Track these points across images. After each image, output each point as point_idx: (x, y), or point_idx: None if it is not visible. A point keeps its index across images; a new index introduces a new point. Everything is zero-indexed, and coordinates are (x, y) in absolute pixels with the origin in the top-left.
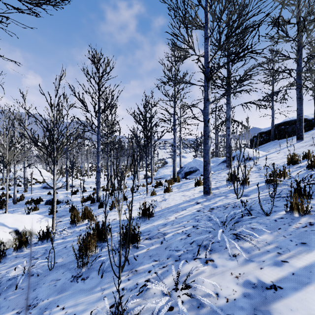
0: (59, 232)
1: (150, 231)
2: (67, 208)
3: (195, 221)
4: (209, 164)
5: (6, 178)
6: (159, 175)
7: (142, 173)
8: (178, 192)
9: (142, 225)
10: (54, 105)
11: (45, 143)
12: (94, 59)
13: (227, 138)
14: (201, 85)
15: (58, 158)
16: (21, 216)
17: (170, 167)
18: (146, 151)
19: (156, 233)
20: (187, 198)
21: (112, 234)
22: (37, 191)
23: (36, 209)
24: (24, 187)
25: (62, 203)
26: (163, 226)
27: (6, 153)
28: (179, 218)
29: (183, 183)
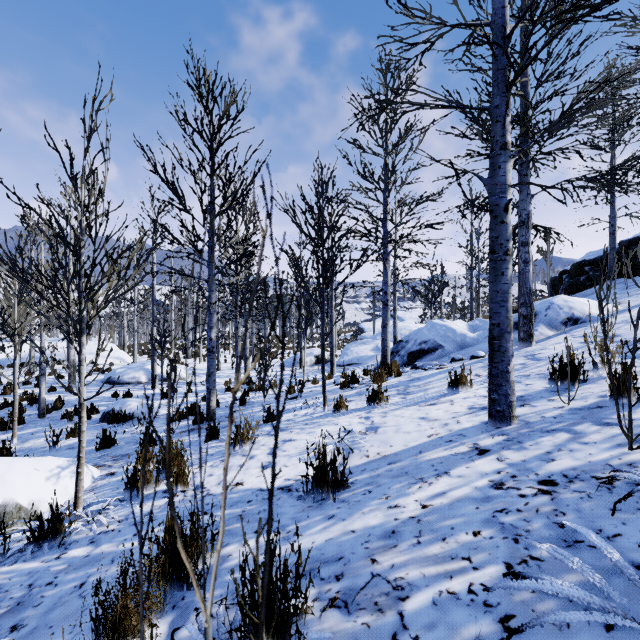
0: (93, 514)
1: (342, 558)
2: (140, 435)
3: (507, 539)
4: (510, 333)
5: (14, 363)
6: (348, 357)
7: (312, 353)
8: (407, 407)
9: (316, 524)
10: (82, 175)
11: (43, 275)
12: (199, 86)
13: (521, 269)
14: (481, 108)
15: (92, 317)
16: (7, 465)
17: (371, 340)
18: (322, 301)
19: (366, 574)
20: (439, 429)
21: (223, 547)
22: (93, 389)
23: (75, 433)
24: (68, 380)
25: (132, 420)
26: (385, 540)
27: (13, 308)
28: (438, 512)
29: (412, 379)
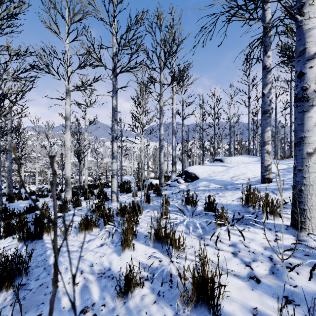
0: None
1: None
2: None
3: None
4: None
5: None
6: None
7: None
8: None
9: None
10: None
11: None
12: None
13: None
14: None
15: None
16: None
17: None
18: None
19: None
20: None
21: None
22: None
23: None
24: None
25: None
26: None
27: None
28: None
29: None
